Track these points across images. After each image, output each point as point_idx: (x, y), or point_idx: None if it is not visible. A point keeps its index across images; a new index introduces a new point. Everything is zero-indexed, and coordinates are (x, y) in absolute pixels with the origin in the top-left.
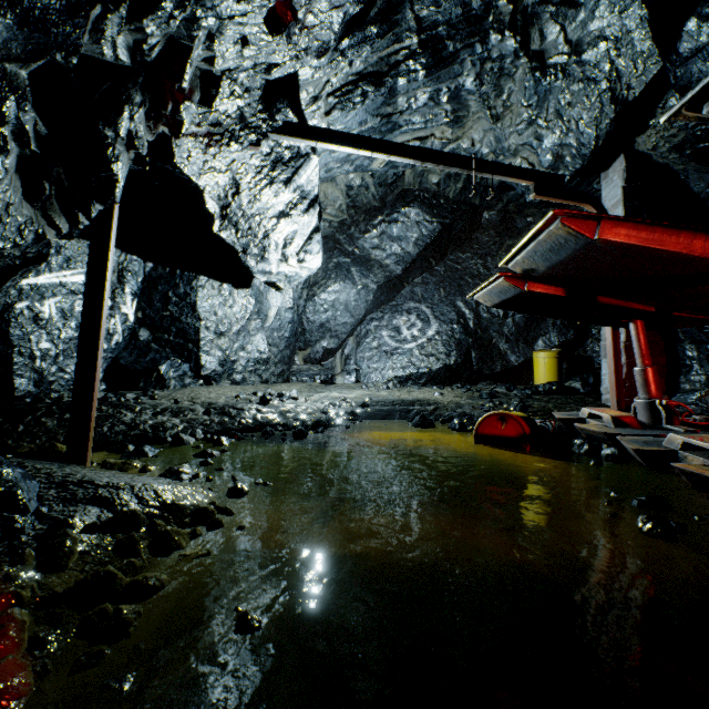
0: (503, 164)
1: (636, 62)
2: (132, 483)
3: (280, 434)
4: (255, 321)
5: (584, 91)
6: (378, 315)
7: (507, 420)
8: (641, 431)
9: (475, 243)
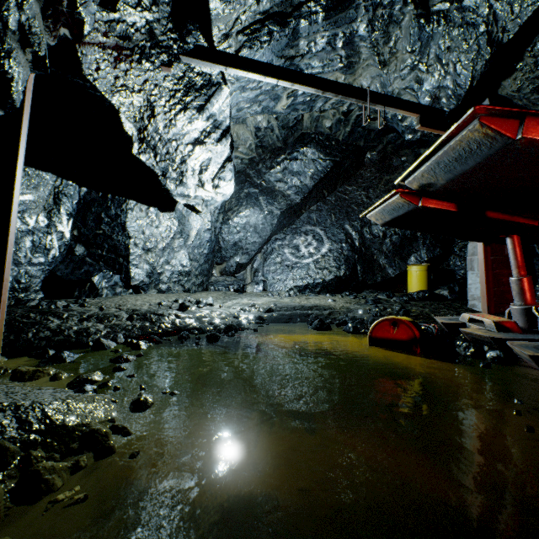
0: (393, 97)
1: (513, 5)
2: (18, 402)
3: (195, 338)
4: (178, 240)
5: (463, 35)
6: (281, 236)
7: (399, 325)
8: (524, 335)
9: (360, 178)
